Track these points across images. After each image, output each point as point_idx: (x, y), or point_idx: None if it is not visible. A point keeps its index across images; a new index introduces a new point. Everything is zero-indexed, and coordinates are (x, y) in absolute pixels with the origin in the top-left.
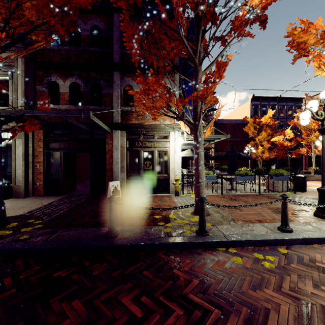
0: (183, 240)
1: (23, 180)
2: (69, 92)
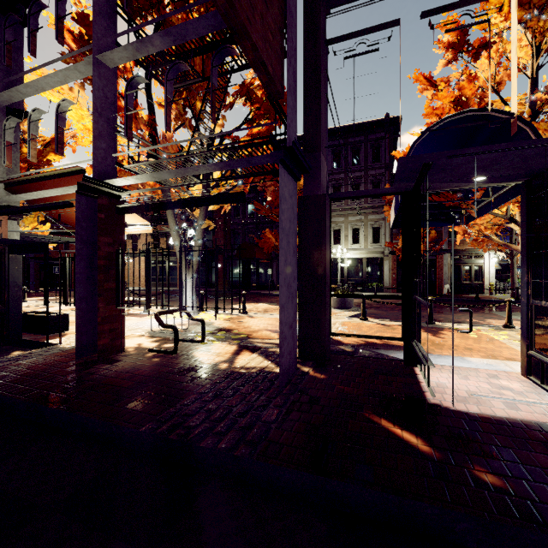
0: None
1: (389, 283)
2: None
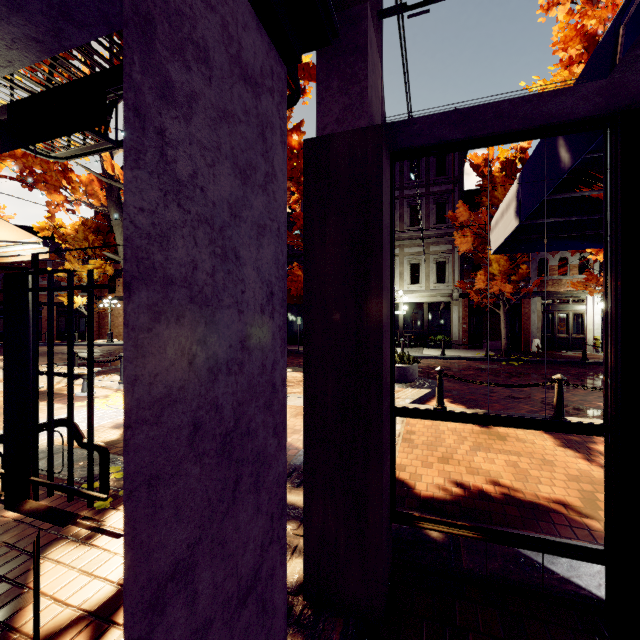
0: None
1: (458, 336)
2: None
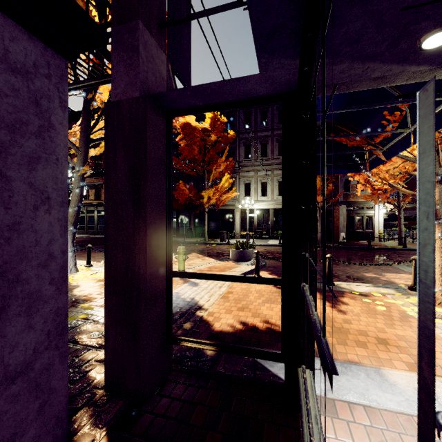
0: (398, 248)
1: None
2: None
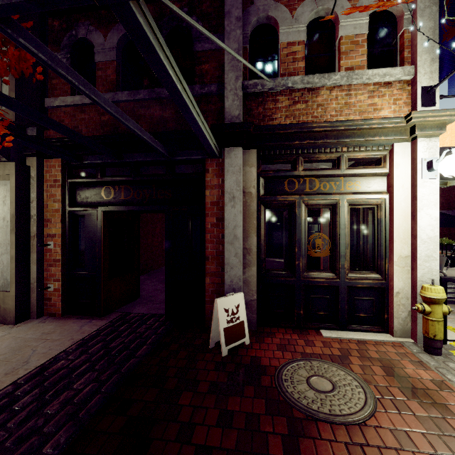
0: None
1: (12, 280)
2: (116, 62)
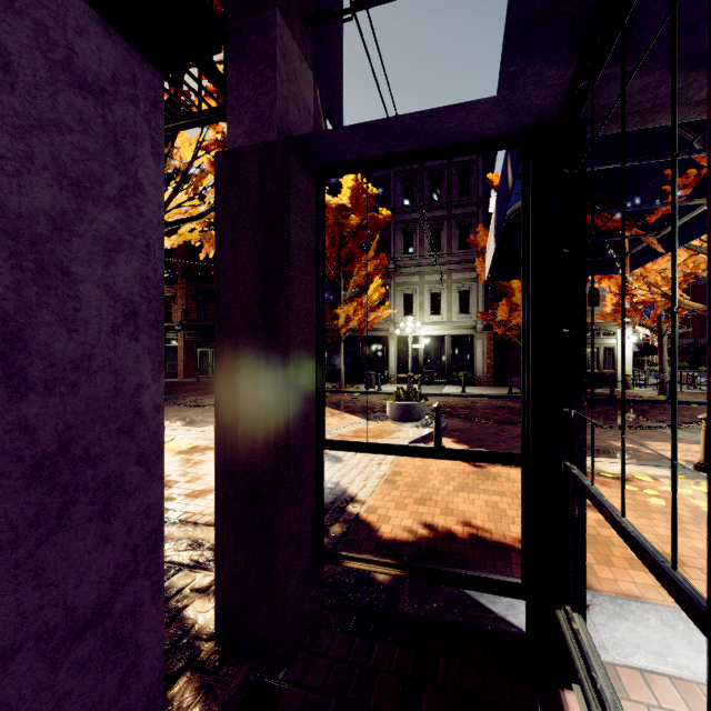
0: (659, 400)
1: (483, 372)
2: None
